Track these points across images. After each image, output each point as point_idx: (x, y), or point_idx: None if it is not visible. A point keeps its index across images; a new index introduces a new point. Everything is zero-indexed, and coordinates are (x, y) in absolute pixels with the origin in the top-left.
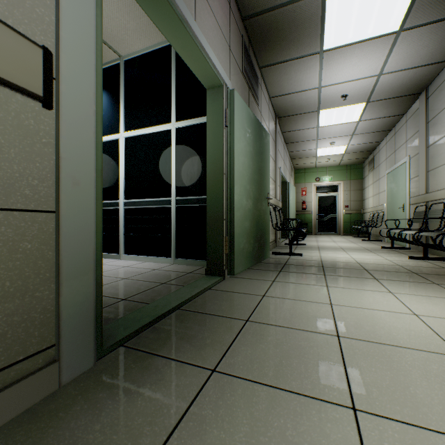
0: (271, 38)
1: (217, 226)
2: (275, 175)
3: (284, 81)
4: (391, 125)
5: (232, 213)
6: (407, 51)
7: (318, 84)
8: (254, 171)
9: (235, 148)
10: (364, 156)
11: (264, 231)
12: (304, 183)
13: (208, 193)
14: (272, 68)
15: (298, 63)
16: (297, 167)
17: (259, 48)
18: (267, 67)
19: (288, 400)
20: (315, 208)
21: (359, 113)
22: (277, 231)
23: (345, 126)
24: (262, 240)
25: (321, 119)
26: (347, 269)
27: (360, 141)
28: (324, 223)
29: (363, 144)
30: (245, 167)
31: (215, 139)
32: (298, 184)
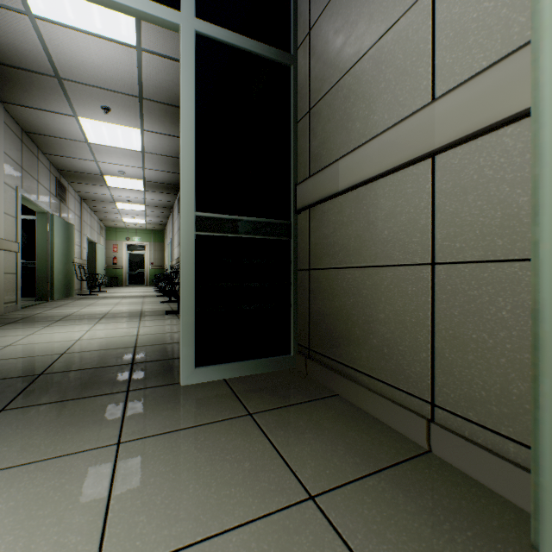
0: (76, 177)
1: (44, 277)
2: (82, 242)
3: (87, 189)
4: (167, 216)
5: (53, 272)
6: (153, 196)
7: (111, 194)
8: (65, 249)
9: (55, 242)
10: (162, 227)
11: (71, 281)
12: (116, 241)
13: (38, 262)
14: (78, 184)
15: (95, 186)
16: (108, 225)
17: (68, 177)
18: (73, 183)
19: (76, 306)
20: (126, 264)
21: (144, 208)
22: (83, 282)
23: (138, 211)
24: (70, 286)
25: (119, 206)
26: (117, 297)
27: (154, 219)
28: (135, 276)
29: (157, 221)
30: (59, 249)
31: (43, 237)
32: (110, 241)
